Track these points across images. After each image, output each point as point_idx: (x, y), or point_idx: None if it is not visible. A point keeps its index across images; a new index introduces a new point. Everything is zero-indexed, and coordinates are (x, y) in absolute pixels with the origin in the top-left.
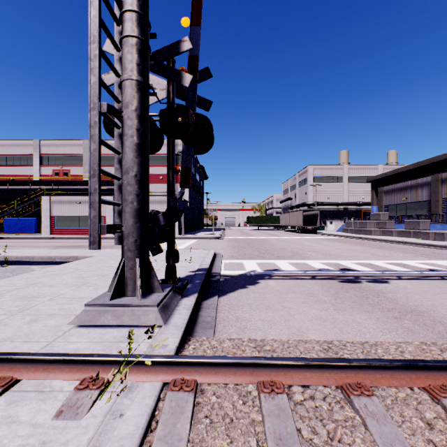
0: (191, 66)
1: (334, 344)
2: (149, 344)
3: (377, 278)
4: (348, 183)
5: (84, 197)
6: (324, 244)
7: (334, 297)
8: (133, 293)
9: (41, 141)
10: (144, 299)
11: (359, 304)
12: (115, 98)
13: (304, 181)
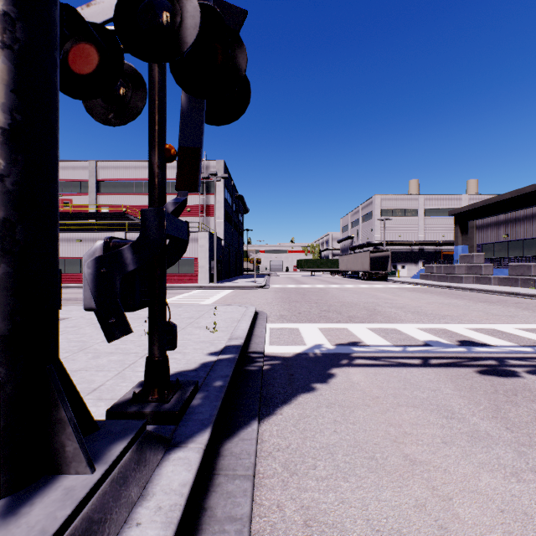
0: None
1: None
2: None
3: None
4: (424, 217)
5: (87, 233)
6: (406, 296)
7: (501, 423)
8: None
9: None
10: None
11: None
12: None
13: (369, 215)
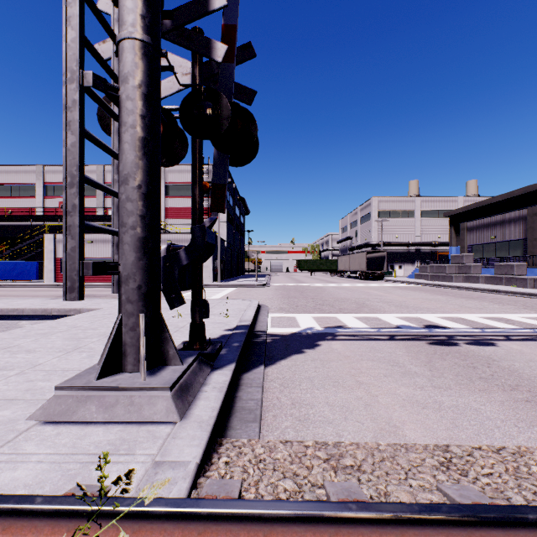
0: (225, 39)
1: (454, 453)
2: (152, 459)
3: (478, 338)
4: (420, 219)
5: (97, 235)
6: (395, 293)
7: (427, 368)
8: (135, 367)
9: (45, 167)
10: (151, 377)
11: (466, 378)
12: (111, 73)
13: (367, 216)
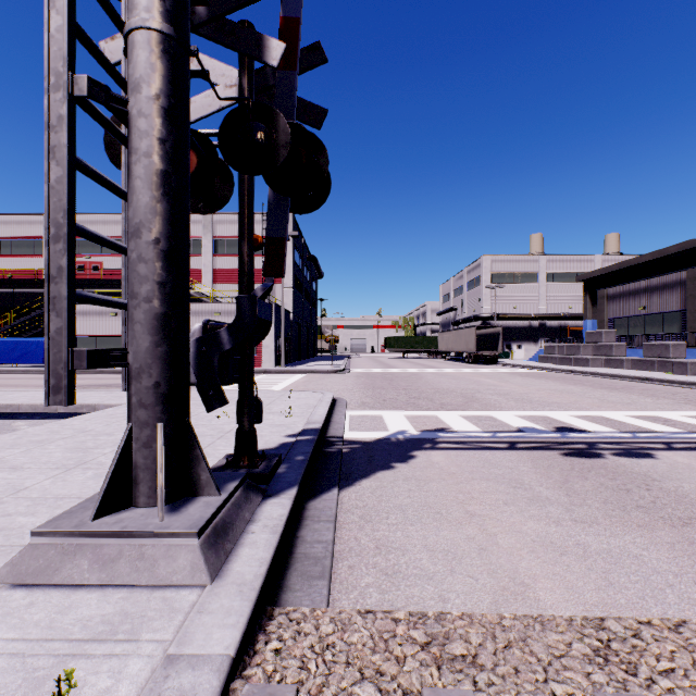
0: (285, 37)
1: (613, 632)
2: (164, 650)
3: (629, 447)
4: (546, 284)
5: None
6: (514, 382)
7: (564, 491)
8: (151, 500)
9: None
10: (172, 515)
11: (618, 506)
12: (121, 81)
13: (477, 280)
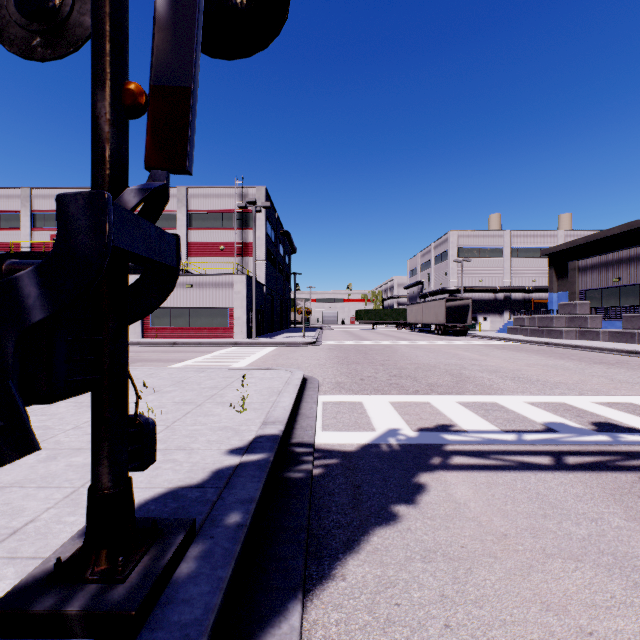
0: None
1: None
2: None
3: None
4: (510, 258)
5: None
6: (496, 356)
7: None
8: None
9: (33, 190)
10: None
11: None
12: None
13: (444, 255)
